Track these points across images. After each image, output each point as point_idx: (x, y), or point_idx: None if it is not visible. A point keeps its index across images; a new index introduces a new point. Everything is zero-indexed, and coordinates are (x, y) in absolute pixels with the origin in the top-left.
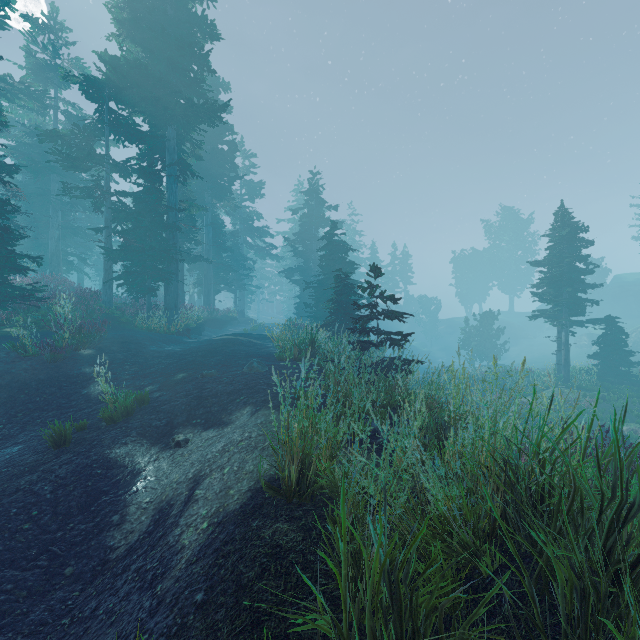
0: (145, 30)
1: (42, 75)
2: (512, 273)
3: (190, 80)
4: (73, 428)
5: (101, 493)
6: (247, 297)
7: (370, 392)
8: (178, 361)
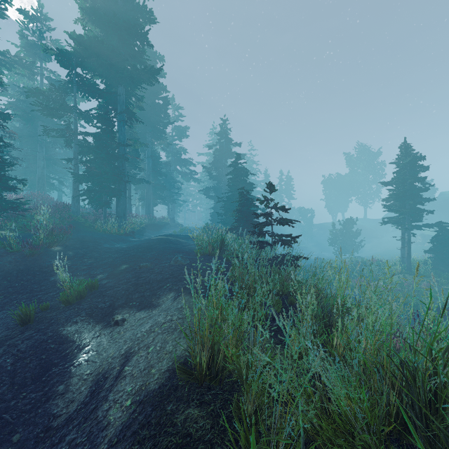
0: (102, 15)
1: (31, 51)
2: (366, 191)
3: (135, 52)
4: (39, 308)
5: (52, 365)
6: (177, 208)
7: (267, 282)
8: (123, 255)
